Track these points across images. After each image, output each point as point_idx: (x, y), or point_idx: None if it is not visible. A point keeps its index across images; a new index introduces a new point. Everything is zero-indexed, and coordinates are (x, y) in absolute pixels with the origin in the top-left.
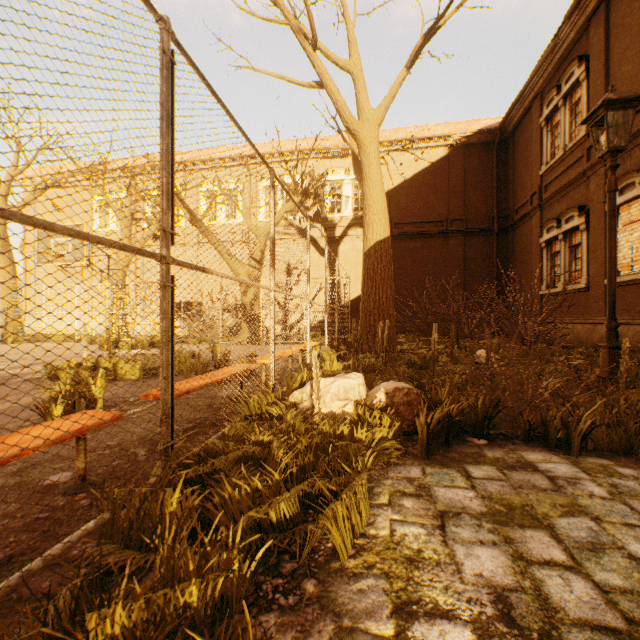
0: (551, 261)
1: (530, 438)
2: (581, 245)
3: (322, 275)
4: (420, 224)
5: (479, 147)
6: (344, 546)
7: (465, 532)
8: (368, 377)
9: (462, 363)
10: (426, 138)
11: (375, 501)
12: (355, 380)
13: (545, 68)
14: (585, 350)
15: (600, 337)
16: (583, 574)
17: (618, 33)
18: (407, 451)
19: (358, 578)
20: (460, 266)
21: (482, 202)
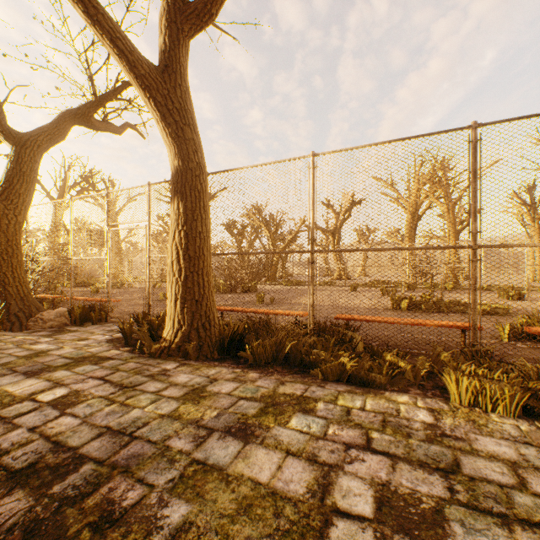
0: None
1: None
2: None
3: None
4: None
5: None
6: (458, 397)
7: (530, 451)
8: None
9: None
10: None
11: (538, 424)
12: None
13: None
14: None
15: None
16: (517, 487)
17: None
18: None
19: (445, 403)
20: None
21: None
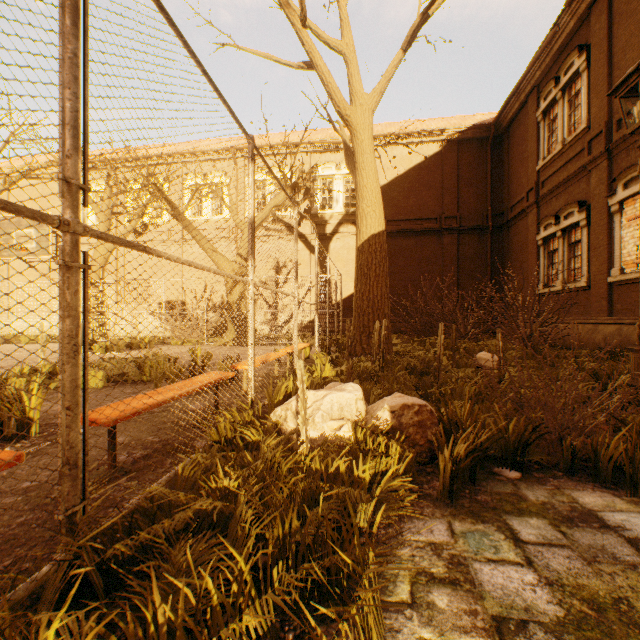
0: (548, 259)
1: (574, 469)
2: (581, 242)
3: (312, 273)
4: (413, 221)
5: (473, 143)
6: None
7: None
8: (365, 386)
9: (463, 366)
10: (421, 130)
11: (391, 597)
12: (352, 394)
13: (543, 59)
14: (590, 352)
15: (603, 338)
16: None
17: (622, 19)
18: (422, 491)
19: None
20: (454, 265)
21: (476, 199)
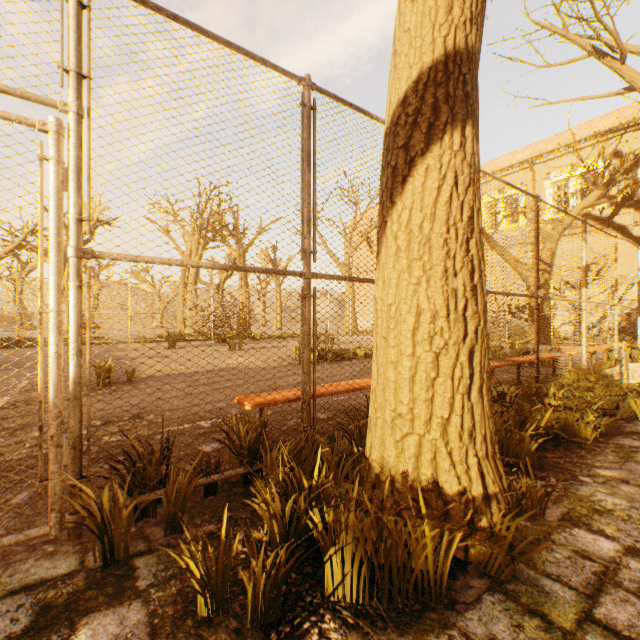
0: None
1: None
2: None
3: (634, 268)
4: None
5: None
6: (639, 414)
7: None
8: None
9: None
10: None
11: None
12: None
13: None
14: None
15: None
16: None
17: None
18: None
19: None
20: None
21: None
